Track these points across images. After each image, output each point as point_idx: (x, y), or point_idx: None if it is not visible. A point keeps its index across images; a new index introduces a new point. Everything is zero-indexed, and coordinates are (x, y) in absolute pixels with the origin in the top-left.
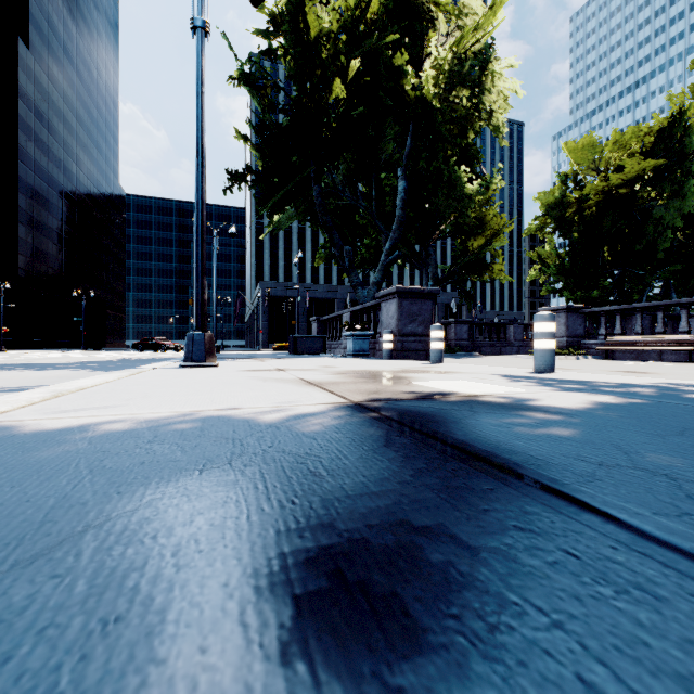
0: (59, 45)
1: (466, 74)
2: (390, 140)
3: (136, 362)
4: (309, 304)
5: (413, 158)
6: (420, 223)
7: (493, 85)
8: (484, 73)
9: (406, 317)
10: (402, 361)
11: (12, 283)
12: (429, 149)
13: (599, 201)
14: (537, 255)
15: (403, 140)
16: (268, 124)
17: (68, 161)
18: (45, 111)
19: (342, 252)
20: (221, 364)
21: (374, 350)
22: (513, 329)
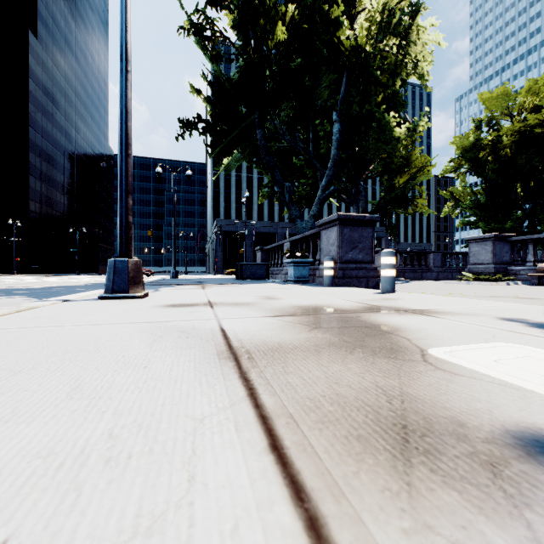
0: (61, 36)
1: (397, 23)
2: (326, 88)
3: (94, 287)
4: (255, 237)
5: (347, 103)
6: (352, 163)
7: (419, 37)
8: (413, 21)
9: (346, 244)
10: (347, 289)
11: (24, 222)
12: (362, 93)
13: (514, 141)
14: (450, 193)
15: (338, 87)
16: (218, 78)
17: (69, 127)
18: (50, 88)
19: (282, 188)
20: (154, 294)
21: (313, 276)
22: (432, 256)
